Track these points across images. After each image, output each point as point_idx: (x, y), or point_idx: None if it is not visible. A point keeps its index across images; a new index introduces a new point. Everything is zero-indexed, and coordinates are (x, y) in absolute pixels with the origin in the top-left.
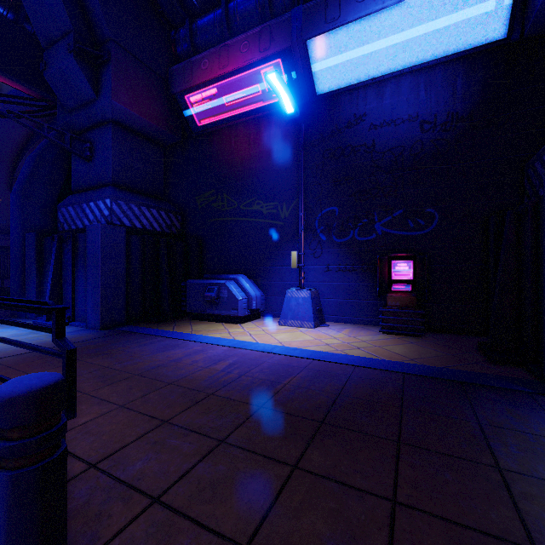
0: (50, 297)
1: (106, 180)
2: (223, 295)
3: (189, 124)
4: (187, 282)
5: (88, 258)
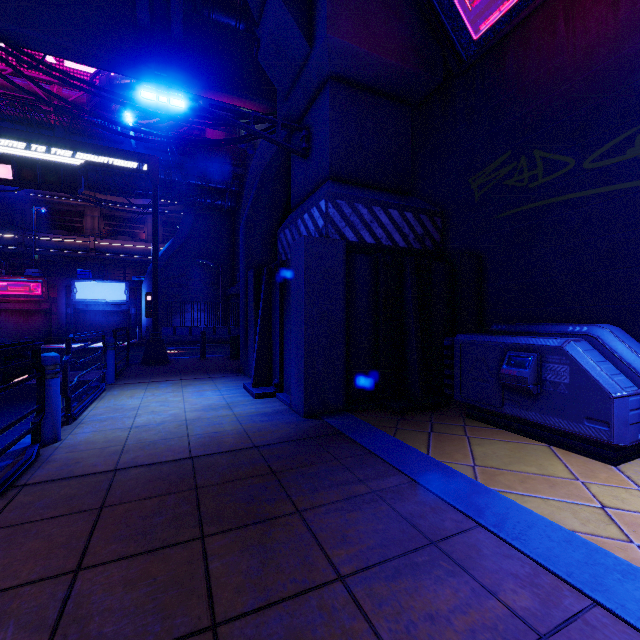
0: (258, 354)
1: (323, 174)
2: (554, 376)
3: (456, 48)
4: (456, 338)
5: (292, 296)
